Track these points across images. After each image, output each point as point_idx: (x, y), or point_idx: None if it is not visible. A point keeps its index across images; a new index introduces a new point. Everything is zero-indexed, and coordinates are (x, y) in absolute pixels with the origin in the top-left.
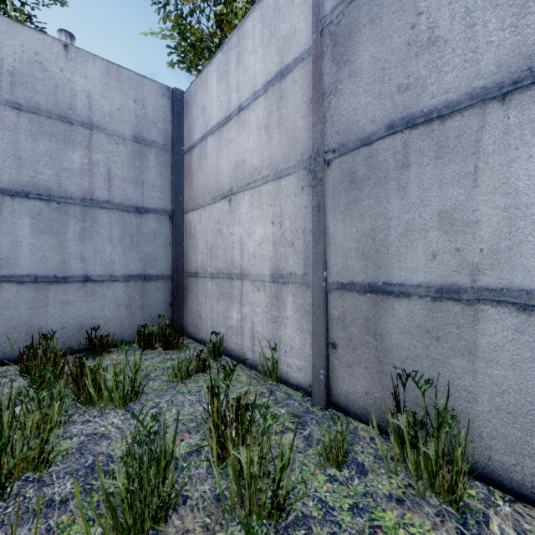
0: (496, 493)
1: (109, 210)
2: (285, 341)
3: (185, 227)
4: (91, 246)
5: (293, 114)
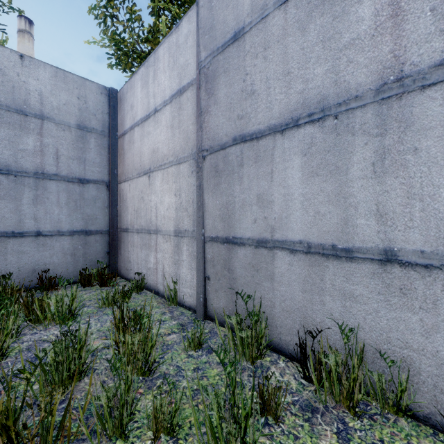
0: (282, 358)
1: (57, 181)
2: (182, 277)
3: (120, 194)
4: (42, 208)
5: (187, 120)
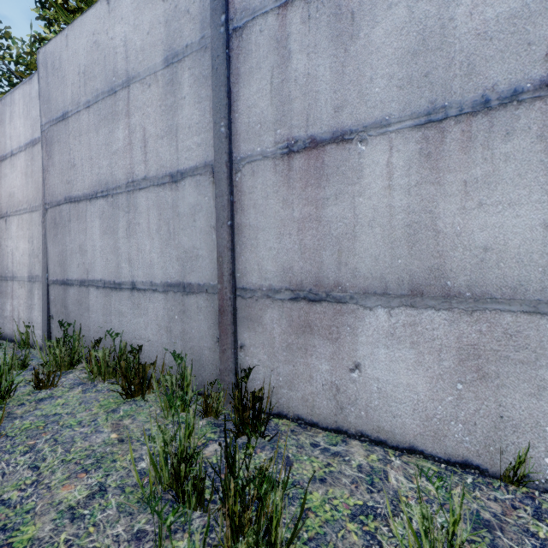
0: None
1: None
2: (34, 320)
3: None
4: None
5: (38, 172)
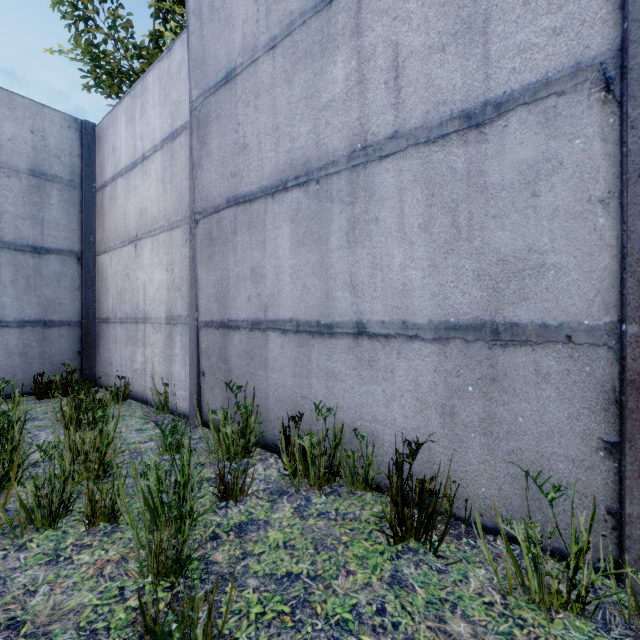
0: (275, 456)
1: None
2: (175, 376)
3: (98, 270)
4: None
5: (180, 174)
